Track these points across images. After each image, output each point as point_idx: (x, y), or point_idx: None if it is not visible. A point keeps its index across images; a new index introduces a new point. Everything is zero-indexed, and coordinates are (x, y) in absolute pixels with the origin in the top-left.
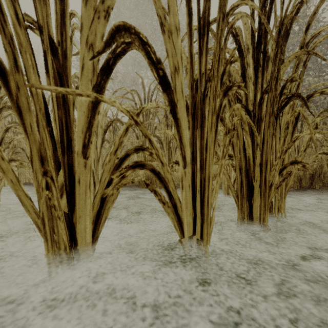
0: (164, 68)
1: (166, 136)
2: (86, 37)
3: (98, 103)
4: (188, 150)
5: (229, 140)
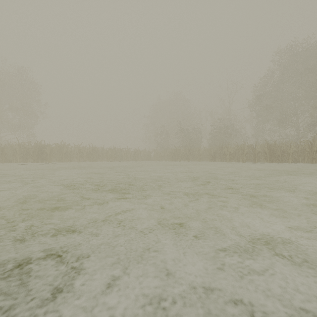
0: None
1: None
2: (314, 150)
3: (315, 154)
4: None
5: None
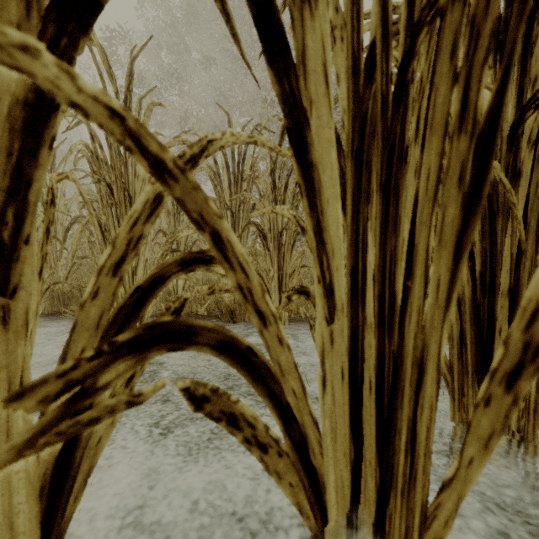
0: None
1: (273, 223)
2: None
3: (48, 108)
4: (342, 261)
5: None
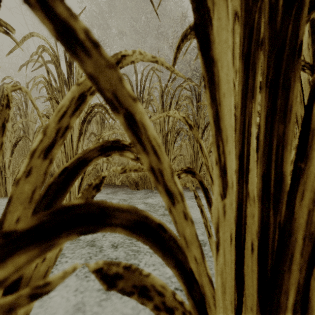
0: None
1: (162, 128)
2: None
3: None
4: (233, 146)
5: None
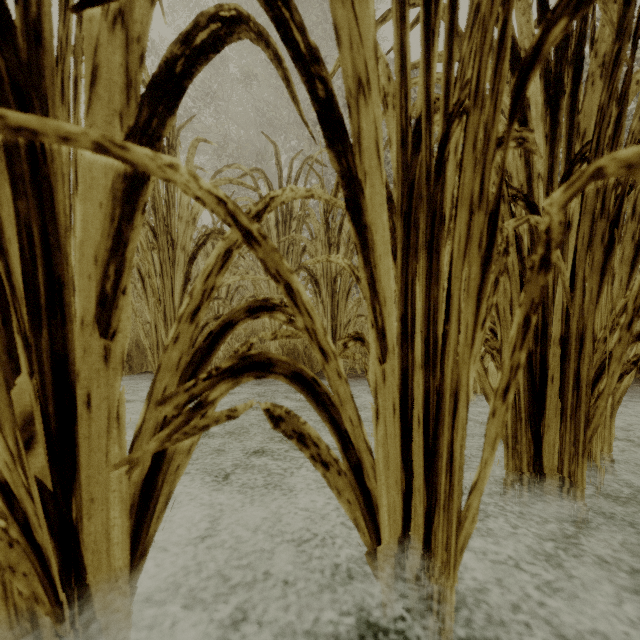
0: (327, 77)
1: (326, 268)
2: None
3: (141, 180)
4: (393, 310)
5: (494, 280)
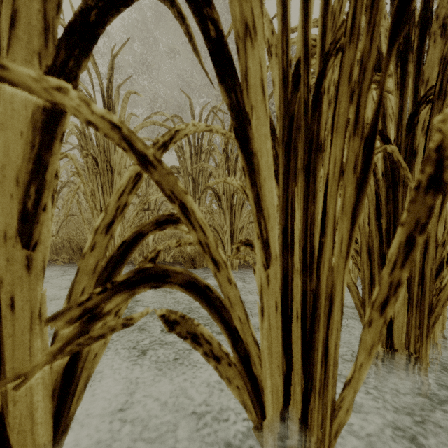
0: (217, 19)
1: (226, 187)
2: None
3: (59, 112)
4: (275, 223)
5: None
